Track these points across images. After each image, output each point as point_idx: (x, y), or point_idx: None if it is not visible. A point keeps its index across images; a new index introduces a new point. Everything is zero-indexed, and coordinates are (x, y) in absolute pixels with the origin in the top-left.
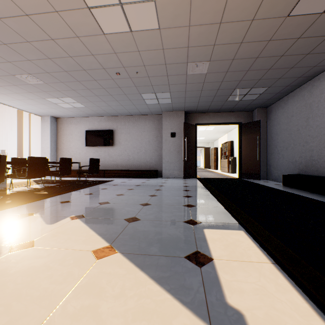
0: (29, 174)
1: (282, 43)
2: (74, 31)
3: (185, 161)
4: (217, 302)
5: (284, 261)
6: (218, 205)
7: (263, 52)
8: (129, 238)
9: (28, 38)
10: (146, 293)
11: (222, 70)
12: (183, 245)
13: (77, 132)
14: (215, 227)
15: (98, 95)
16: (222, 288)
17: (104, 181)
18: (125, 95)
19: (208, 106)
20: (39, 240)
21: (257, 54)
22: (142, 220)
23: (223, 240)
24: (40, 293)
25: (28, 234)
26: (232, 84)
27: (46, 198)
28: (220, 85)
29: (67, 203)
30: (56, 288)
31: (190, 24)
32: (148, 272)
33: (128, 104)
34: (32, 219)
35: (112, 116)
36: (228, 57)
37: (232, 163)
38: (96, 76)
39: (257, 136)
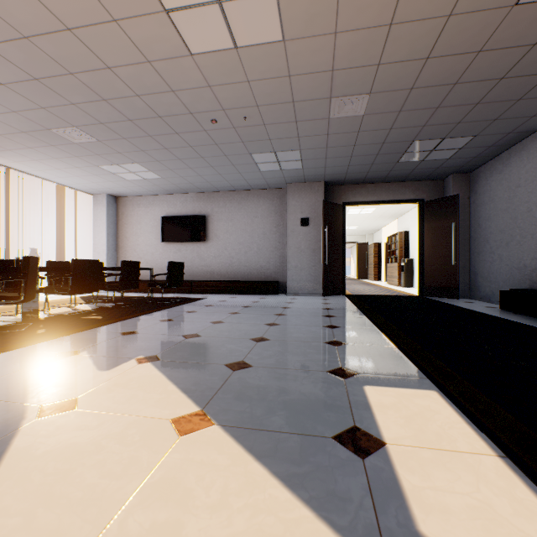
0: (73, 288)
1: (502, 56)
2: (143, 53)
3: (325, 266)
4: (400, 530)
5: (522, 454)
6: (386, 344)
7: (467, 72)
8: (234, 399)
9: (71, 68)
10: (266, 504)
11: (391, 108)
12: (329, 414)
13: (148, 220)
14: (384, 382)
15: (181, 159)
16: (407, 502)
17: (192, 299)
18: (225, 156)
19: (366, 172)
20: (85, 397)
21: (455, 78)
22: (256, 366)
23: (400, 409)
24: (84, 494)
25: (68, 387)
26: (409, 133)
27: (99, 327)
28: (387, 134)
29: (132, 335)
30: (110, 486)
31: (336, 30)
32: (268, 463)
33: (230, 173)
34: (76, 361)
35: (205, 192)
36: (402, 84)
37: (406, 269)
38: (179, 127)
39: (453, 223)
